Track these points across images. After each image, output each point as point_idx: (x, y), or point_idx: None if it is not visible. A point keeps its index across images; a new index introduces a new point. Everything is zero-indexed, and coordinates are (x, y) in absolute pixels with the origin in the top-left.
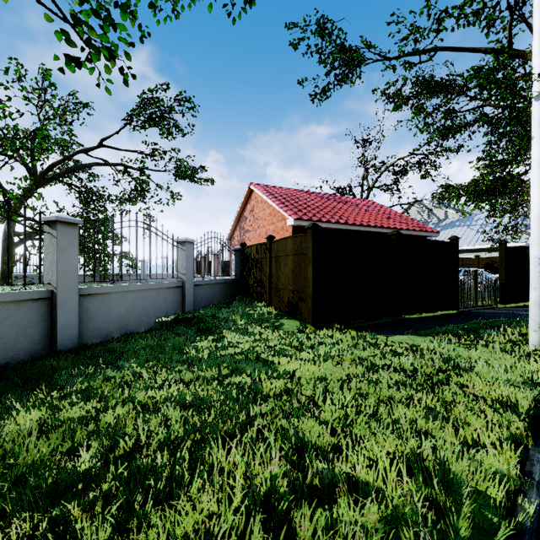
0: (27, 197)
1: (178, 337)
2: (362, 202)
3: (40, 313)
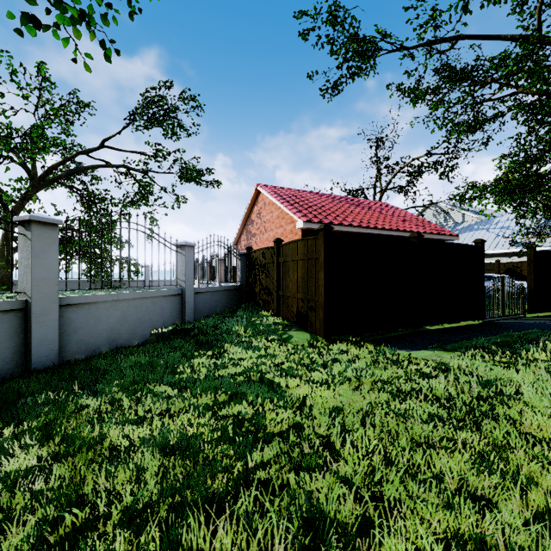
0: (23, 199)
1: (173, 352)
2: (375, 204)
3: (11, 326)
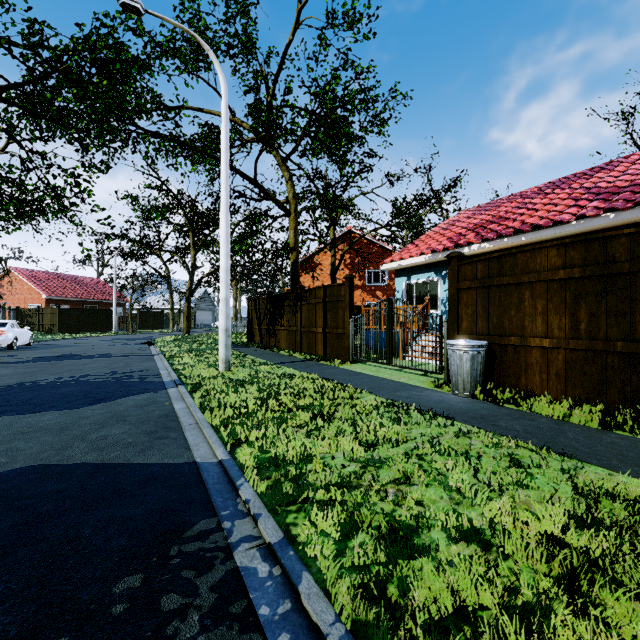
0: None
1: None
2: (92, 281)
3: None
